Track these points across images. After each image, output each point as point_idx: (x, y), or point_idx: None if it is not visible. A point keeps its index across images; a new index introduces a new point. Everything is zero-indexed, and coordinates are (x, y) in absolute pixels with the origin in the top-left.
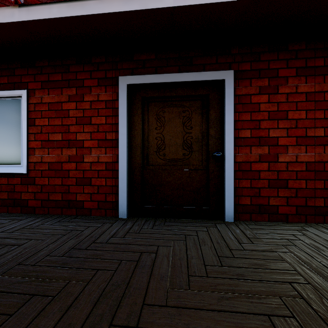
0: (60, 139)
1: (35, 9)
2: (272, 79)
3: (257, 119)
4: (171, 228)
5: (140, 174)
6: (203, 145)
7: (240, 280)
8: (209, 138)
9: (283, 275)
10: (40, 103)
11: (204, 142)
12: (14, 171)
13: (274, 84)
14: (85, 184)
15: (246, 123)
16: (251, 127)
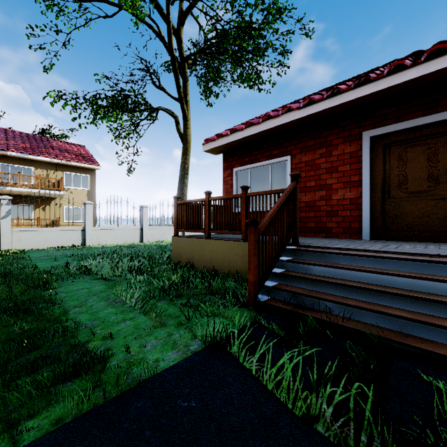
0: (313, 185)
1: (308, 108)
2: None
3: None
4: (414, 243)
5: (382, 206)
6: None
7: None
8: None
9: None
10: (299, 162)
11: None
12: None
13: None
14: (333, 215)
15: None
16: None
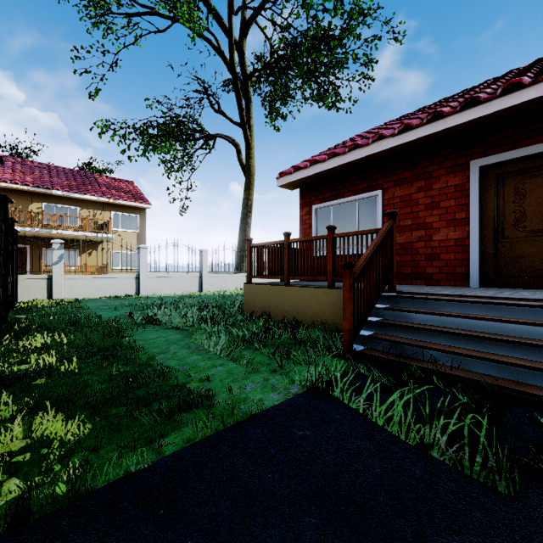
0: (410, 223)
1: (404, 135)
2: None
3: None
4: (534, 290)
5: (494, 247)
6: None
7: None
8: None
9: None
10: (393, 197)
11: None
12: None
13: None
14: (433, 259)
15: None
16: None
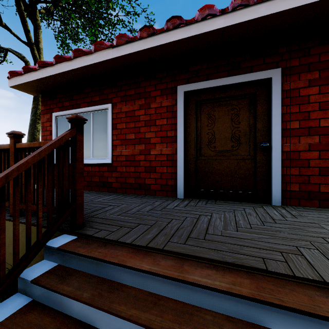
0: (133, 137)
1: (122, 48)
2: (323, 71)
3: (306, 111)
4: (222, 206)
5: (194, 163)
6: (251, 138)
7: (278, 232)
8: (256, 131)
9: (318, 234)
10: (120, 112)
11: (251, 134)
12: (103, 162)
13: (325, 75)
14: (151, 171)
15: (294, 115)
16: (299, 118)
